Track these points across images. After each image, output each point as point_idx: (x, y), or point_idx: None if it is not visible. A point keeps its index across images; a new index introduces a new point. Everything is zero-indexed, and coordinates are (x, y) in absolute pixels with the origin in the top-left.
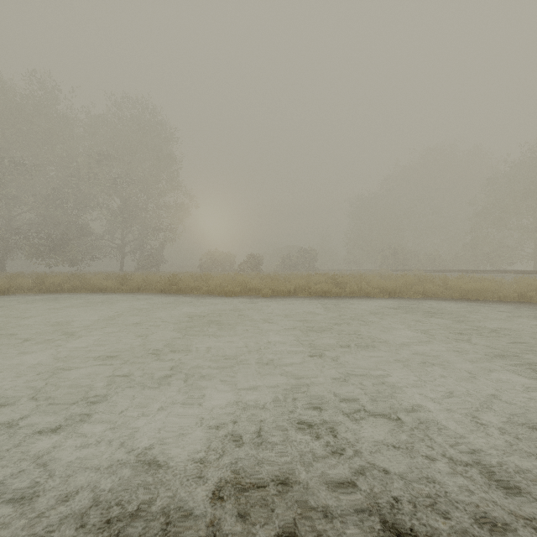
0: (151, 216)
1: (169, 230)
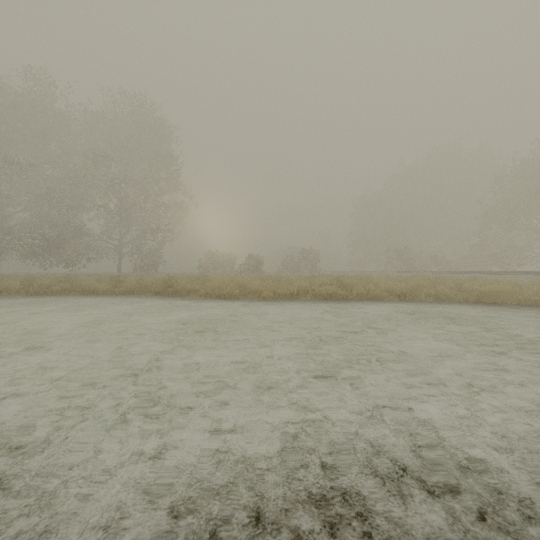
0: (149, 216)
1: (168, 230)
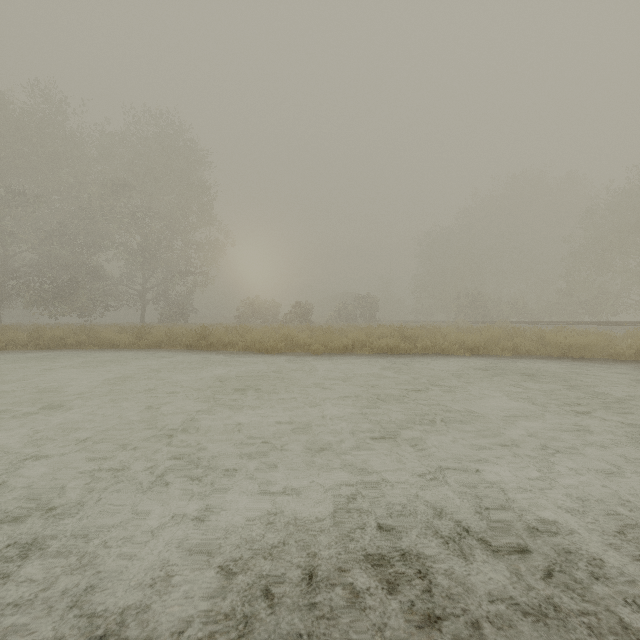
0: (178, 256)
1: (200, 273)
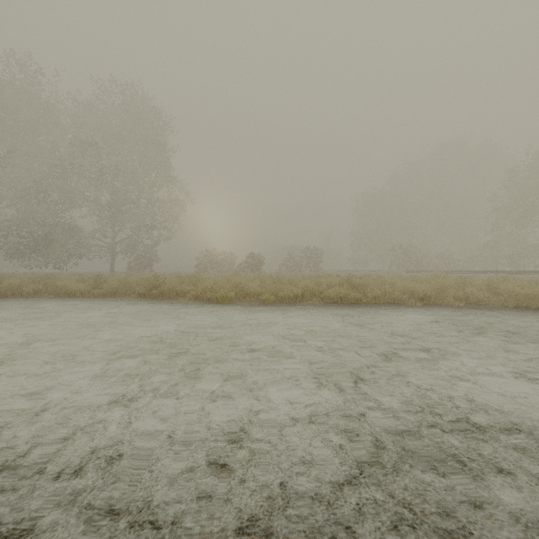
0: (144, 212)
1: (164, 228)
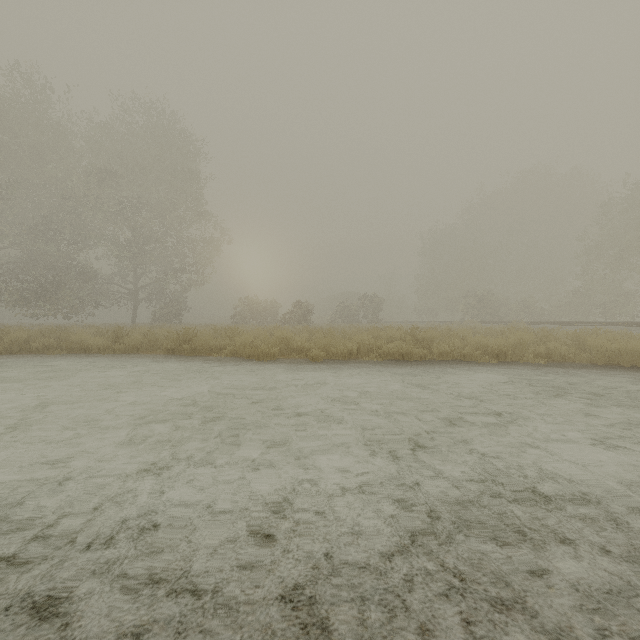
0: (172, 253)
1: (195, 271)
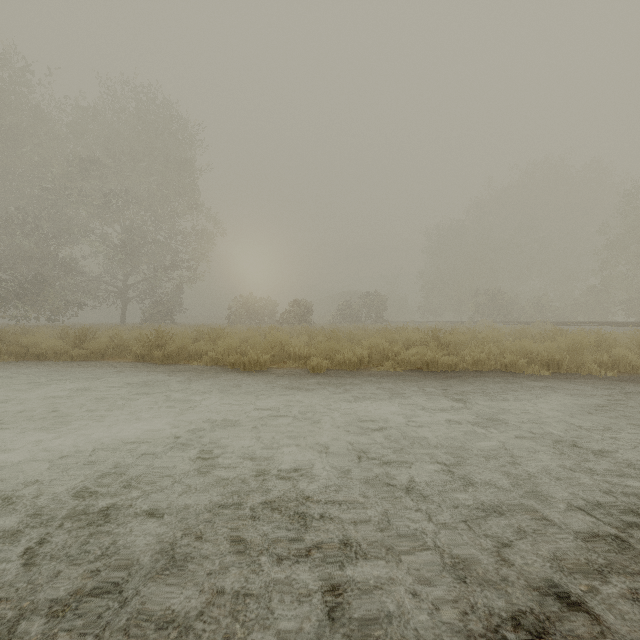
0: (163, 249)
1: (188, 268)
